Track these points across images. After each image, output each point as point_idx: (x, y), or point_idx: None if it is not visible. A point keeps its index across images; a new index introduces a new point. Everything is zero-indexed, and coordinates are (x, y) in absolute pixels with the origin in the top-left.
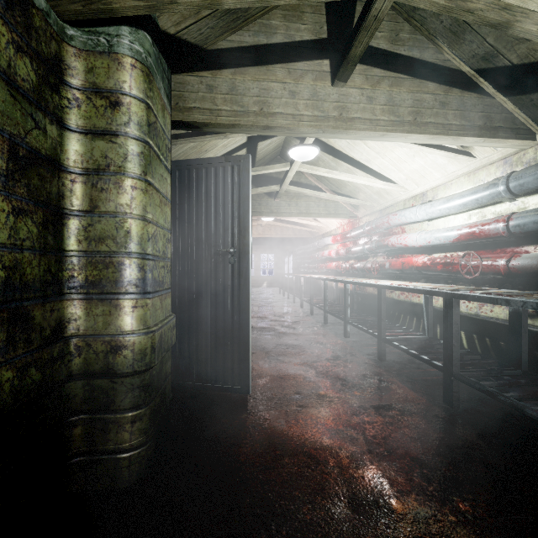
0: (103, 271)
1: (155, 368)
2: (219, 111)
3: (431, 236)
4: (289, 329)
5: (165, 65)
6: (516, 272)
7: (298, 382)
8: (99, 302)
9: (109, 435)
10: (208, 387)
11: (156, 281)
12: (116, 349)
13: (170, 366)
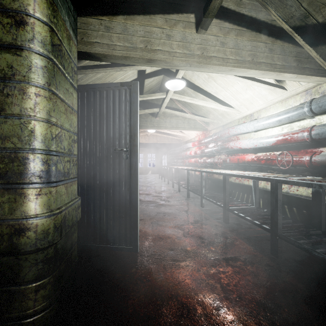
0: (9, 164)
1: (59, 242)
2: (115, 46)
3: (257, 141)
4: (165, 201)
5: (70, 5)
6: (316, 165)
7: (172, 240)
8: (5, 191)
9: (14, 304)
10: (108, 248)
11: (61, 172)
12: (19, 231)
13: (76, 237)
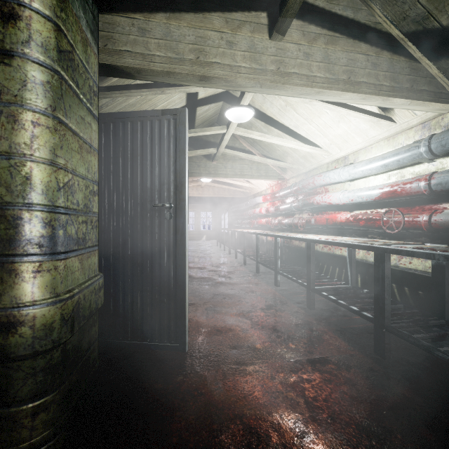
0: None
1: (70, 341)
2: (153, 56)
3: (354, 195)
4: (225, 278)
5: None
6: (438, 227)
7: (235, 334)
8: None
9: (1, 435)
10: (144, 346)
11: (73, 238)
12: (8, 326)
13: (96, 332)
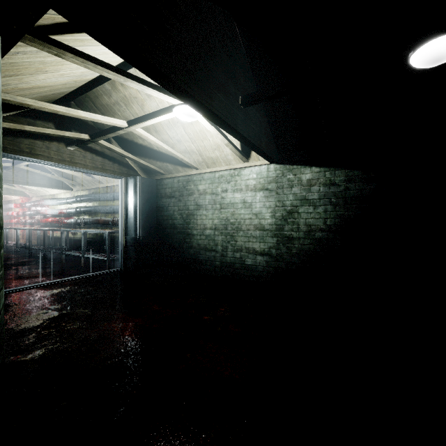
0: None
1: None
2: None
3: (53, 212)
4: None
5: None
6: (68, 224)
7: None
8: None
9: None
10: None
11: None
12: None
13: None
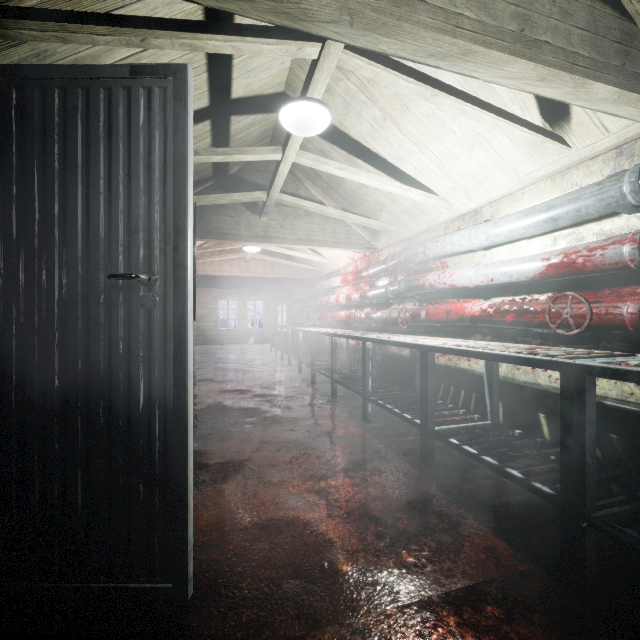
0: None
1: None
2: None
3: (496, 271)
4: (282, 410)
5: None
6: None
7: (297, 536)
8: None
9: None
10: (91, 593)
11: None
12: None
13: None
